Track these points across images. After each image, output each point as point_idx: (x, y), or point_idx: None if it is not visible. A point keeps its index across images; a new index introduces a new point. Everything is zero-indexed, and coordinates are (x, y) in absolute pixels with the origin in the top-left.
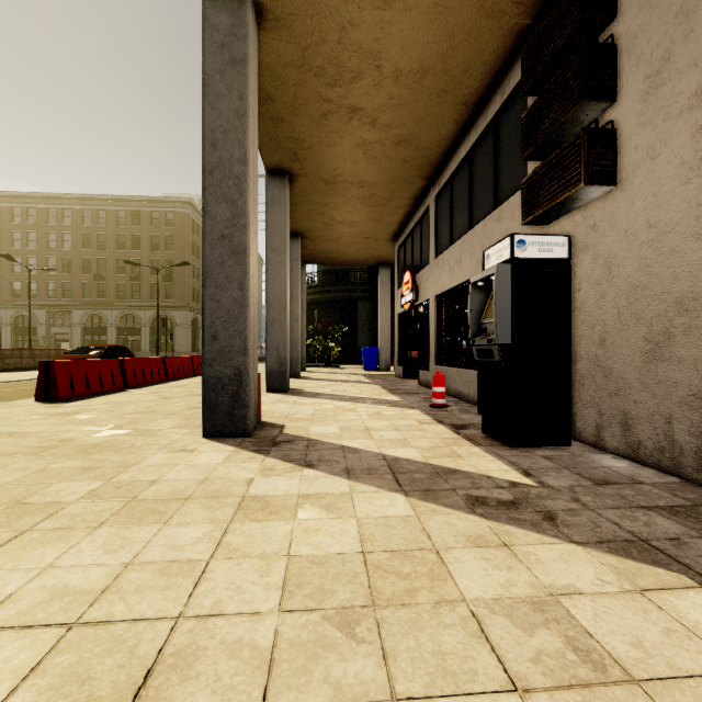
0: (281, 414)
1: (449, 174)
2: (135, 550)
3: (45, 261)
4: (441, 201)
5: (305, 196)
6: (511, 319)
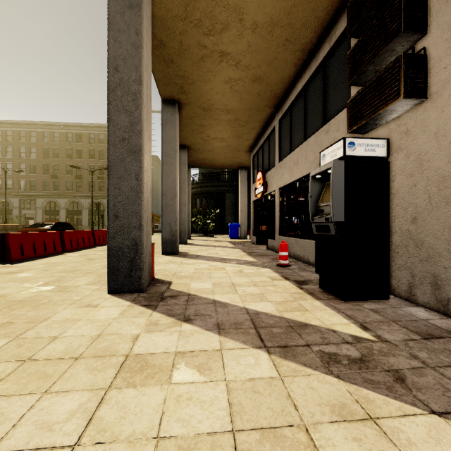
0: (170, 272)
1: (289, 103)
2: (2, 431)
3: (18, 166)
4: (283, 122)
5: (189, 120)
6: (344, 203)
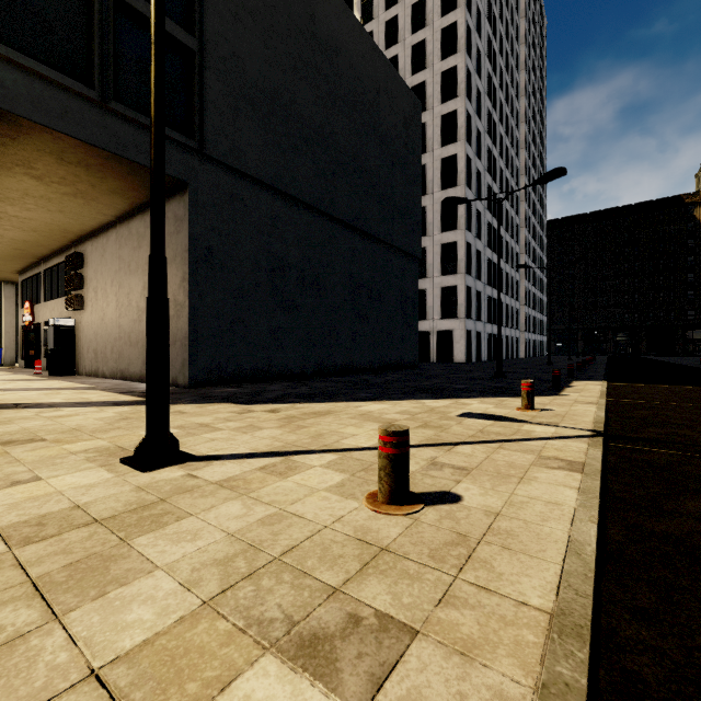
0: None
1: (50, 266)
2: None
3: None
4: (48, 274)
5: None
6: (54, 342)
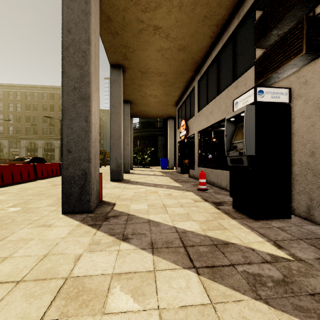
0: (115, 195)
1: (206, 68)
2: None
3: (7, 116)
4: (201, 82)
5: (131, 80)
6: (255, 140)
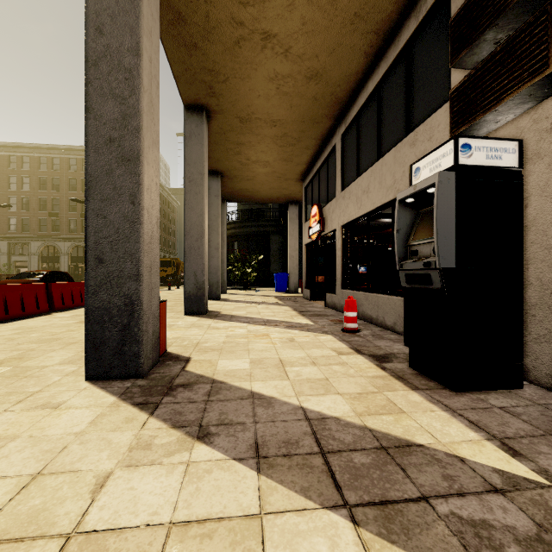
0: (191, 341)
1: (356, 111)
2: None
3: (6, 200)
4: (347, 138)
5: (222, 135)
6: (455, 238)
